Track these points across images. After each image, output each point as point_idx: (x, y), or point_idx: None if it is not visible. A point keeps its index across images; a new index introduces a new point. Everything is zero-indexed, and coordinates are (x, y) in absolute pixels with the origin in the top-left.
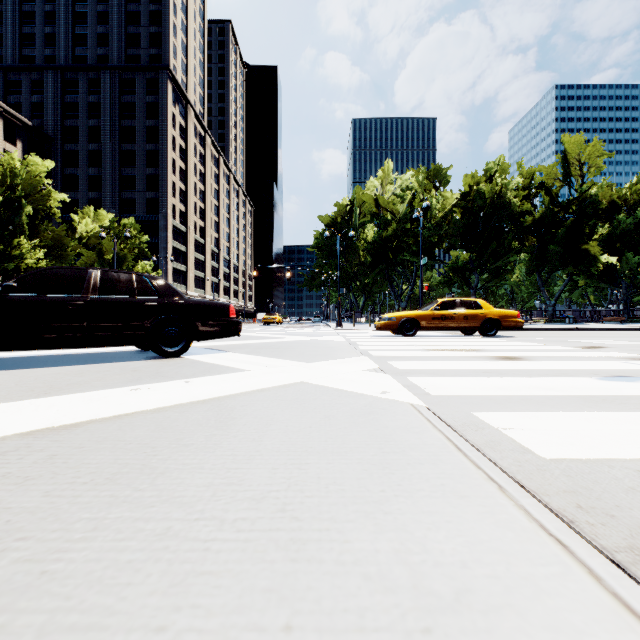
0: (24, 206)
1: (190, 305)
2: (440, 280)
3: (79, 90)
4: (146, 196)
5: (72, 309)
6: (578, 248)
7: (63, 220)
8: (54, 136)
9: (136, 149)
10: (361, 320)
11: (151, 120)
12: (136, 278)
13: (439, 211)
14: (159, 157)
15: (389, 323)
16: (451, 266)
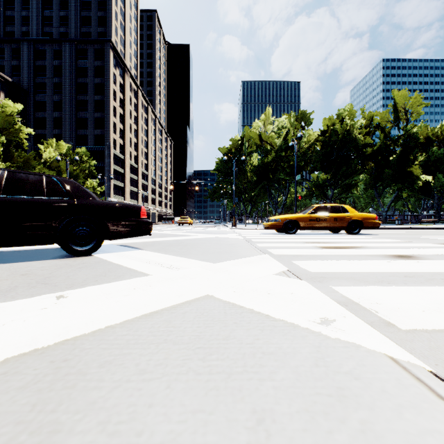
0: None
1: (101, 206)
2: (306, 193)
3: (46, 56)
4: (95, 133)
5: None
6: (405, 170)
7: (35, 150)
8: (28, 89)
9: (88, 99)
10: (249, 222)
11: (98, 78)
12: (46, 180)
13: (305, 143)
14: (104, 105)
15: (275, 224)
16: (314, 183)
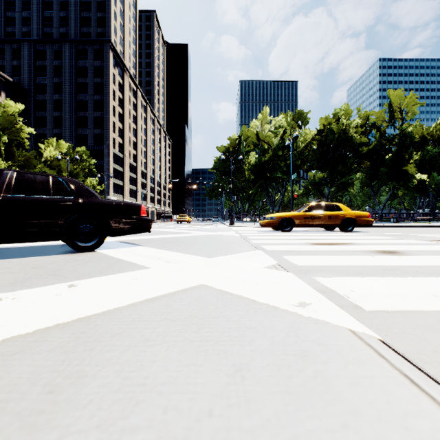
0: (1, 136)
1: (104, 205)
2: (302, 191)
3: (47, 57)
4: (94, 132)
5: None
6: (400, 169)
7: (35, 149)
8: (29, 89)
9: (87, 99)
10: (246, 220)
11: (98, 78)
12: (52, 180)
13: (302, 142)
14: (104, 104)
15: (271, 221)
16: (310, 181)
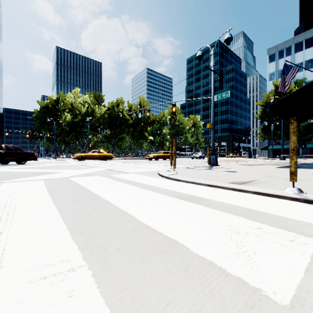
0: None
1: (26, 153)
2: (99, 141)
3: None
4: None
5: (2, 154)
6: (143, 133)
7: None
8: None
9: None
10: (63, 156)
11: None
12: (13, 146)
13: (99, 114)
14: None
15: (77, 157)
16: (103, 136)
